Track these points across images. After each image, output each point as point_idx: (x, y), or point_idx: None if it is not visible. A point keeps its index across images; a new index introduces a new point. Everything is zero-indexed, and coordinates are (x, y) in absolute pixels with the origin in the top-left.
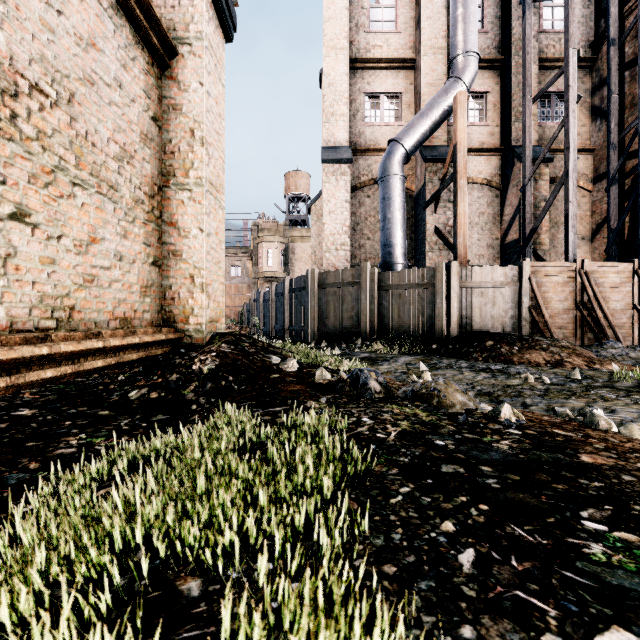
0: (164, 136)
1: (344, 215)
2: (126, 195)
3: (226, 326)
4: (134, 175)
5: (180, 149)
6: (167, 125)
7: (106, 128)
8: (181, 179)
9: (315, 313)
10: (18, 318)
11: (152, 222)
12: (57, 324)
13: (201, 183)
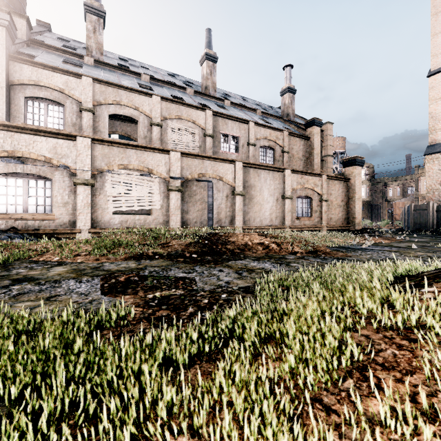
0: (348, 193)
1: (437, 176)
2: (342, 206)
3: (391, 225)
4: (343, 202)
5: (351, 194)
6: (349, 191)
7: (340, 199)
8: (351, 199)
9: (411, 220)
10: (332, 223)
11: (346, 208)
12: (335, 224)
13: (355, 200)
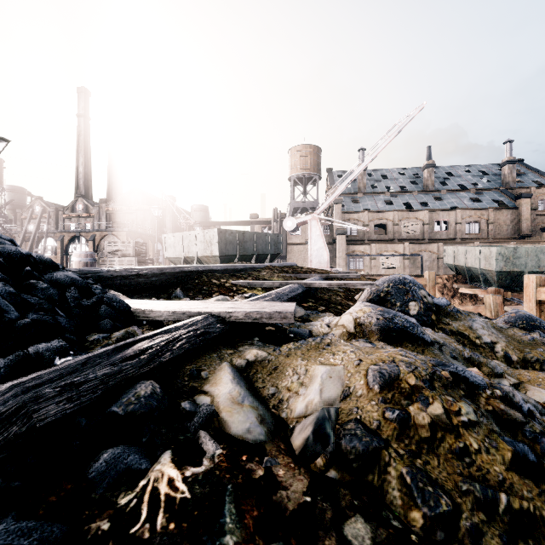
0: None
1: None
2: None
3: None
4: None
5: None
6: None
7: None
8: None
9: None
10: None
11: None
12: None
13: None
